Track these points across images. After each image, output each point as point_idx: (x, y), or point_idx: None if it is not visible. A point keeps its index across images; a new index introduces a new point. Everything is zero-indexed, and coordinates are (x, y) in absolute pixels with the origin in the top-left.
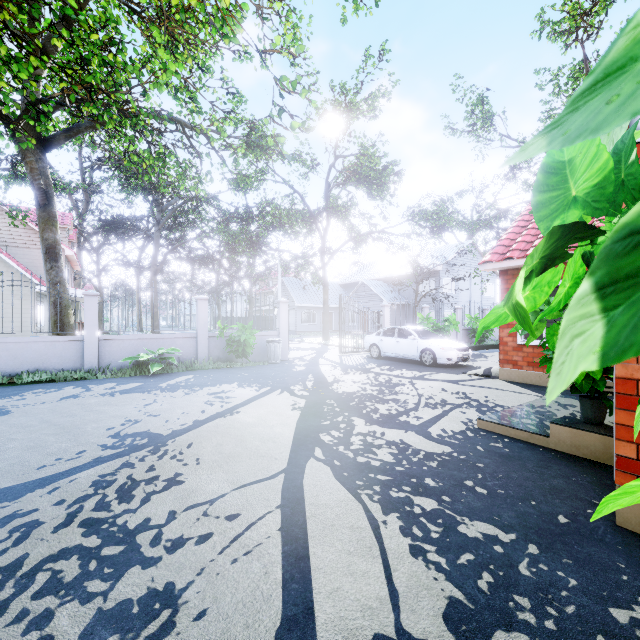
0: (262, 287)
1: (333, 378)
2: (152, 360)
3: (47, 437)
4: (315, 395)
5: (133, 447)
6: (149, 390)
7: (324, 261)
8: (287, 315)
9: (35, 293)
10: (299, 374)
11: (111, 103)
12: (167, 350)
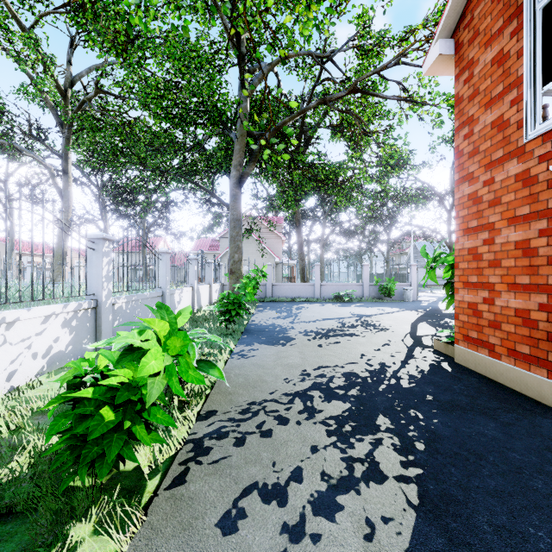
0: (396, 249)
1: (444, 309)
2: (342, 296)
3: (330, 313)
4: (429, 312)
5: (359, 316)
6: (349, 306)
7: (450, 230)
8: (416, 273)
9: (274, 262)
10: (423, 306)
11: (333, 185)
12: (350, 291)
